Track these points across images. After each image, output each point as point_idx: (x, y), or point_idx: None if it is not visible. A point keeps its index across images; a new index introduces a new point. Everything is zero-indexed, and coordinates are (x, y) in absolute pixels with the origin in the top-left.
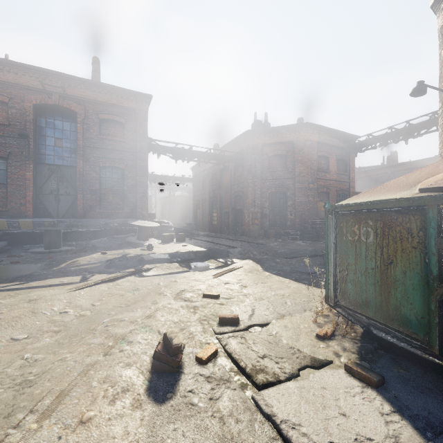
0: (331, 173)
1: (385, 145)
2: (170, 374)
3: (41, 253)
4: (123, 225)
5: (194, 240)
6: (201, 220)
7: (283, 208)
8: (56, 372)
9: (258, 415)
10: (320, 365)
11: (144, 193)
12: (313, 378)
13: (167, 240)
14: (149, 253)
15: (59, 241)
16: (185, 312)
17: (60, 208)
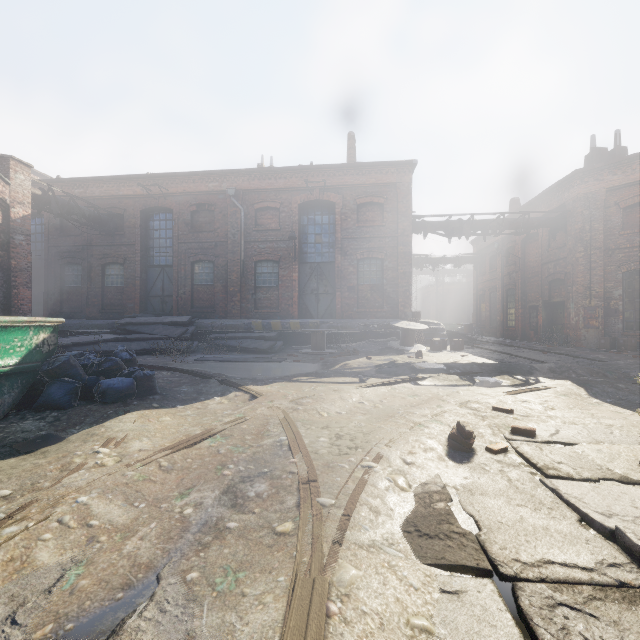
0: None
1: None
2: (463, 452)
3: (310, 354)
4: (383, 327)
5: (477, 349)
6: (487, 319)
7: None
8: (381, 431)
9: (543, 487)
10: (631, 483)
11: (407, 286)
12: (615, 487)
13: (438, 347)
14: (419, 361)
15: (324, 343)
16: (472, 417)
17: (320, 308)
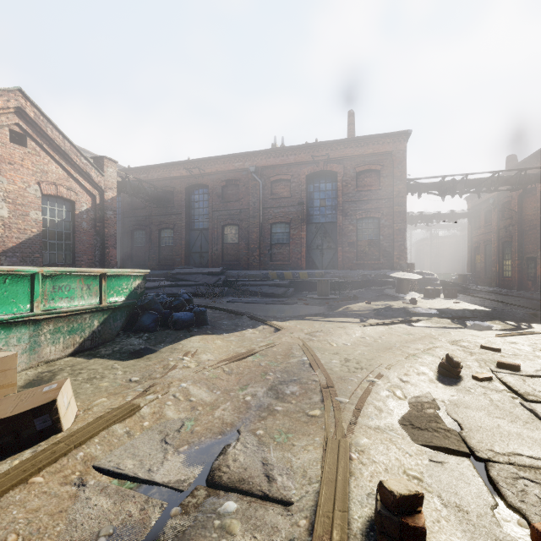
0: None
1: None
2: (451, 378)
3: (317, 299)
4: (380, 276)
5: (471, 297)
6: (482, 270)
7: None
8: (381, 358)
9: (521, 407)
10: None
11: (401, 241)
12: None
13: (431, 295)
14: (413, 307)
15: (328, 290)
16: (461, 353)
17: (324, 261)
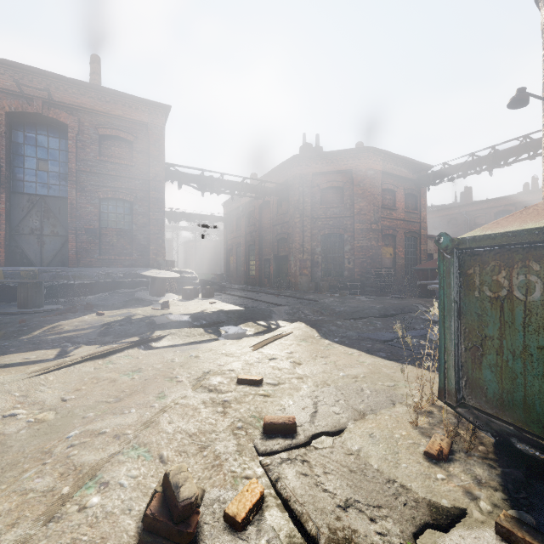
0: (399, 211)
1: (465, 177)
2: None
3: (13, 315)
4: (131, 276)
5: (226, 295)
6: (234, 270)
7: (339, 255)
8: None
9: None
10: (449, 522)
11: (159, 234)
12: None
13: (189, 296)
14: (163, 314)
15: (40, 297)
16: (208, 413)
17: (45, 253)
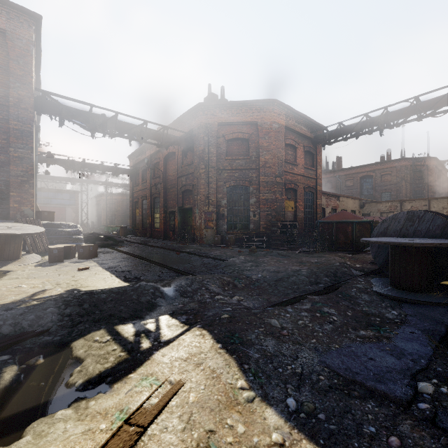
0: (299, 166)
1: (357, 137)
2: None
3: None
4: None
5: (116, 253)
6: (140, 222)
7: (244, 207)
8: None
9: None
10: None
11: (25, 176)
12: None
13: (57, 257)
14: None
15: None
16: None
17: None
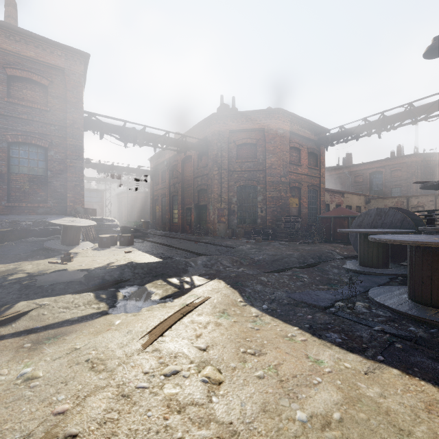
0: (303, 167)
1: (357, 139)
2: None
3: None
4: (42, 224)
5: (146, 243)
6: (160, 218)
7: (253, 204)
8: None
9: None
10: None
11: (78, 181)
12: None
13: (106, 244)
14: (54, 271)
15: None
16: None
17: None
